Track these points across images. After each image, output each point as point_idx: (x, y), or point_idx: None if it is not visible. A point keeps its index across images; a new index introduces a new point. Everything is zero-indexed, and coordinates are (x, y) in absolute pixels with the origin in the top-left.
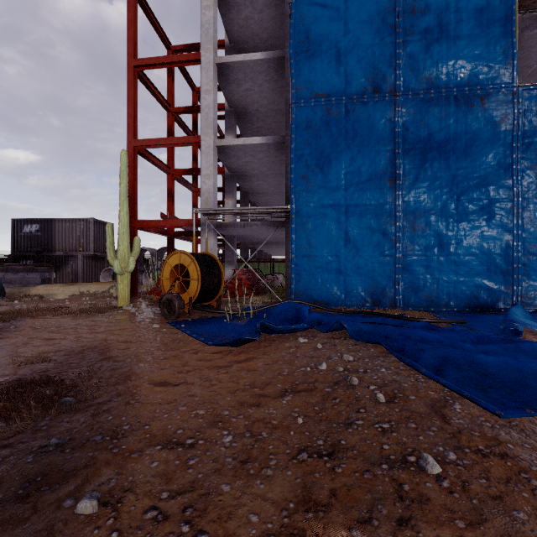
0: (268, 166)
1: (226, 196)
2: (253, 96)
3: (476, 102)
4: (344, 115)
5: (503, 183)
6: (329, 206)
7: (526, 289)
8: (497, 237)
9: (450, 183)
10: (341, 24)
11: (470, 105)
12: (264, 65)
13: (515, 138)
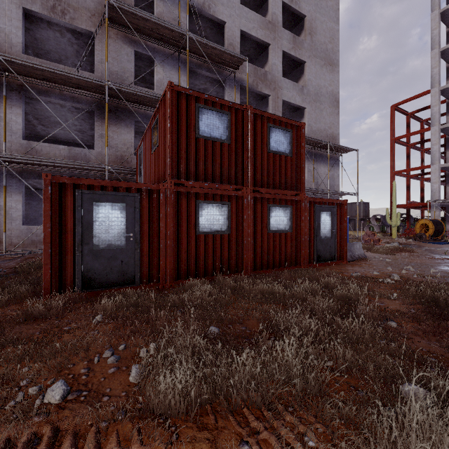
0: None
1: (447, 185)
2: None
3: None
4: None
5: None
6: None
7: None
8: None
9: None
10: None
11: None
12: None
13: None
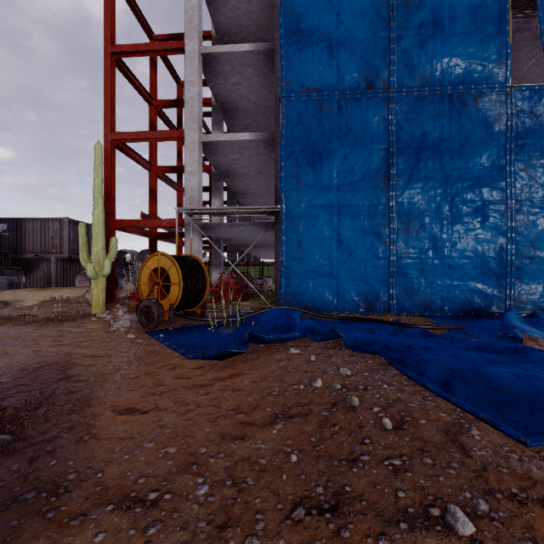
0: (256, 165)
1: (213, 196)
2: (241, 90)
3: (470, 102)
4: (336, 111)
5: (496, 185)
6: (321, 207)
7: (519, 293)
8: (490, 240)
9: (445, 184)
10: (334, 16)
11: (464, 104)
12: (253, 58)
13: (509, 139)
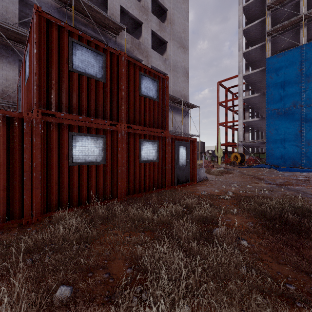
0: (261, 122)
1: (246, 133)
2: (255, 100)
3: None
4: (283, 114)
5: None
6: (278, 139)
7: None
8: None
9: None
10: (282, 89)
11: None
12: (259, 96)
13: None
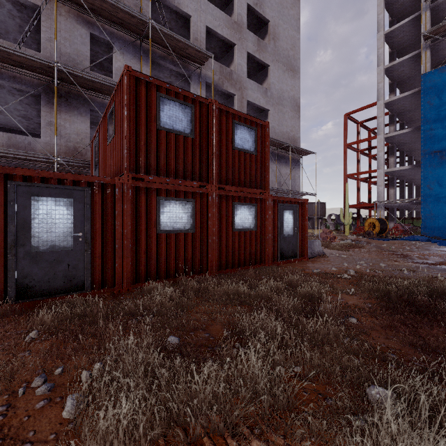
0: (415, 172)
1: (389, 188)
2: (405, 139)
3: None
4: None
5: None
6: (442, 197)
7: None
8: None
9: None
10: None
11: None
12: (410, 132)
13: None
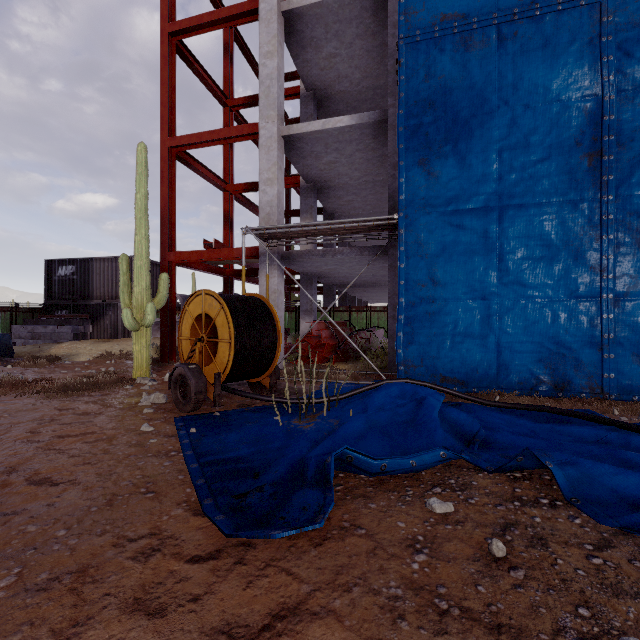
0: (361, 169)
1: (302, 218)
2: (340, 66)
3: None
4: (497, 45)
5: None
6: (468, 211)
7: None
8: None
9: None
10: None
11: None
12: (355, 6)
13: None
